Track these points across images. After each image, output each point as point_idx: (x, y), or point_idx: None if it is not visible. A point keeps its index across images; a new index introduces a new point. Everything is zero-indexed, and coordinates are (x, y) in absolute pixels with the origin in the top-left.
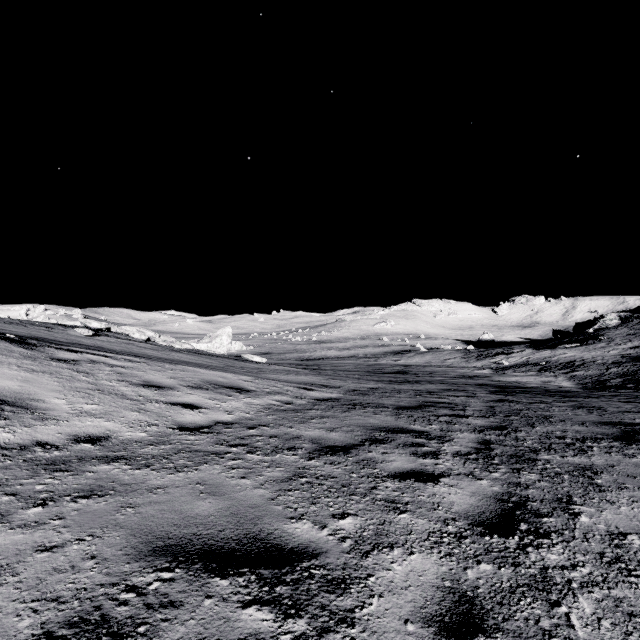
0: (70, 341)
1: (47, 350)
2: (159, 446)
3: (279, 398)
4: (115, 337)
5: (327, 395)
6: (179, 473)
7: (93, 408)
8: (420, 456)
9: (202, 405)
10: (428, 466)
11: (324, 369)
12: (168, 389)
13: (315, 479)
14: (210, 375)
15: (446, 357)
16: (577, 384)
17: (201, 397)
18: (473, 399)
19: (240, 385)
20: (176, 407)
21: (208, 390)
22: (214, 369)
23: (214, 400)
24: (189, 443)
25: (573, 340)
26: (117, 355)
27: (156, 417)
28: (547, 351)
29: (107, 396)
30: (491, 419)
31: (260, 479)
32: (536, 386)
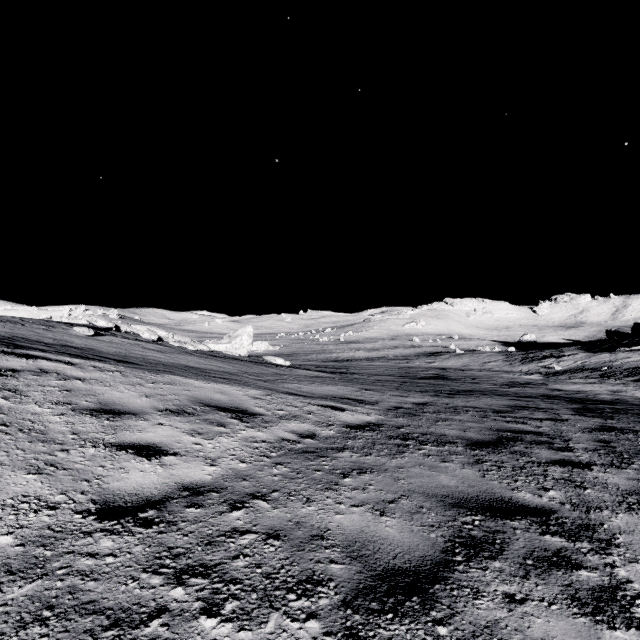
0: (56, 342)
1: None
2: (5, 589)
3: (296, 426)
4: (122, 337)
5: (363, 418)
6: None
7: None
8: (595, 613)
9: (171, 447)
10: None
11: (353, 373)
12: (129, 416)
13: None
14: (205, 389)
15: (486, 360)
16: None
17: (176, 430)
18: (565, 425)
19: (243, 405)
20: (123, 454)
21: (192, 416)
22: (217, 379)
23: (195, 435)
24: (86, 569)
25: (634, 342)
26: (87, 361)
27: (68, 483)
28: (605, 354)
29: (6, 437)
30: (631, 472)
31: None
32: (611, 398)
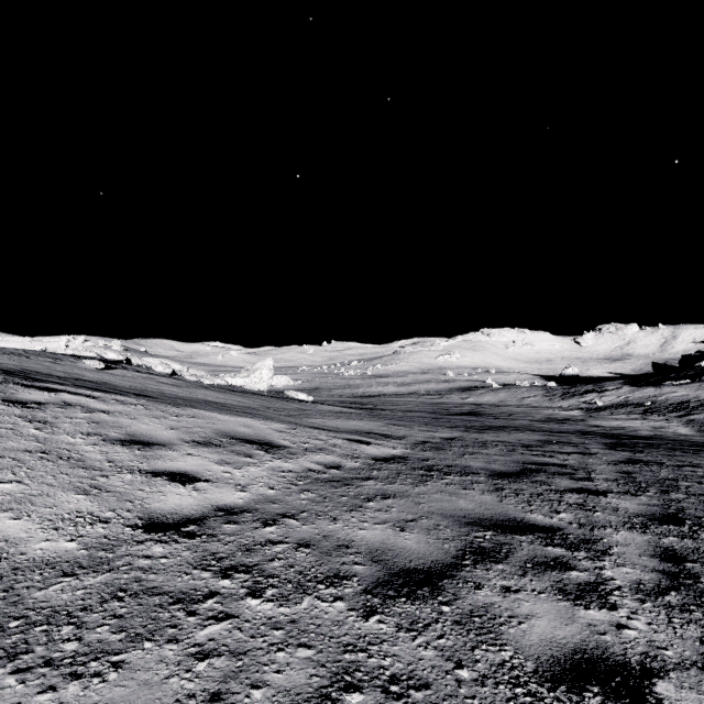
0: (68, 375)
1: (8, 388)
2: (82, 578)
3: (322, 458)
4: (134, 370)
5: (389, 451)
6: (69, 685)
7: (5, 490)
8: (576, 599)
9: (202, 475)
10: (606, 634)
11: (381, 409)
12: (159, 447)
13: (380, 696)
14: (229, 423)
15: (524, 395)
16: (699, 431)
17: (205, 460)
18: (592, 458)
19: (268, 438)
20: (158, 480)
21: (219, 447)
22: (240, 413)
23: (224, 465)
24: (146, 567)
25: (681, 376)
26: (108, 395)
27: (114, 503)
28: (650, 389)
29: (49, 463)
30: (643, 498)
31: (253, 703)
32: (650, 434)
